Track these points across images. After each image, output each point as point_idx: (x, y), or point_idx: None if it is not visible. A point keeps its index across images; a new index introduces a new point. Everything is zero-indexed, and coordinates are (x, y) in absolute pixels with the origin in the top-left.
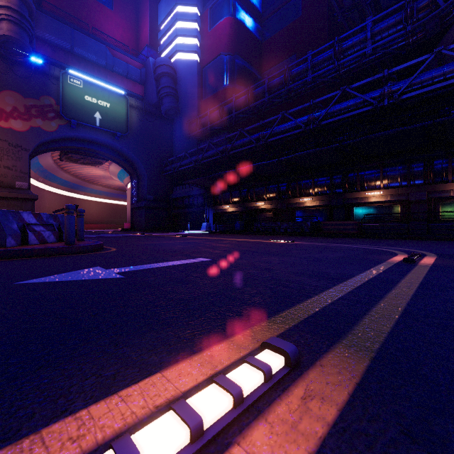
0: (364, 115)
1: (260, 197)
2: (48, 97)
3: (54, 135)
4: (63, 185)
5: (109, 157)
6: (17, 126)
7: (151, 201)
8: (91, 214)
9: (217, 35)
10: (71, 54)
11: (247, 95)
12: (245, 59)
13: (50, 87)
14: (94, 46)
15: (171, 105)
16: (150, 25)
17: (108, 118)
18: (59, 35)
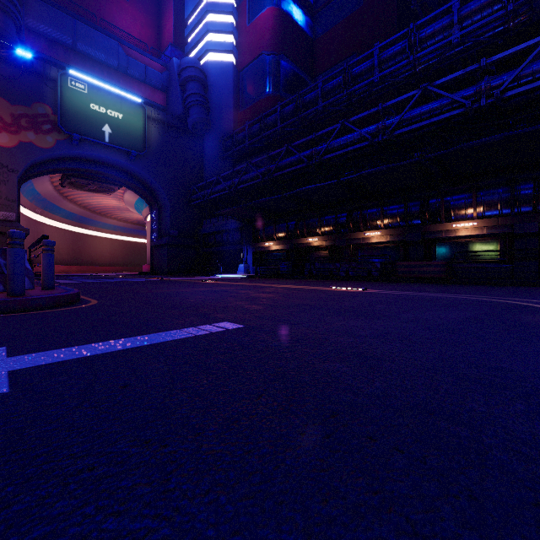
0: (451, 121)
1: (313, 231)
2: (43, 104)
3: (51, 153)
4: (68, 218)
5: (123, 183)
6: (2, 141)
7: (175, 237)
8: (104, 254)
9: (258, 29)
10: (73, 51)
11: (295, 103)
12: (292, 60)
13: (45, 92)
14: (103, 42)
15: (200, 116)
16: (175, 19)
17: (121, 133)
18: (58, 27)
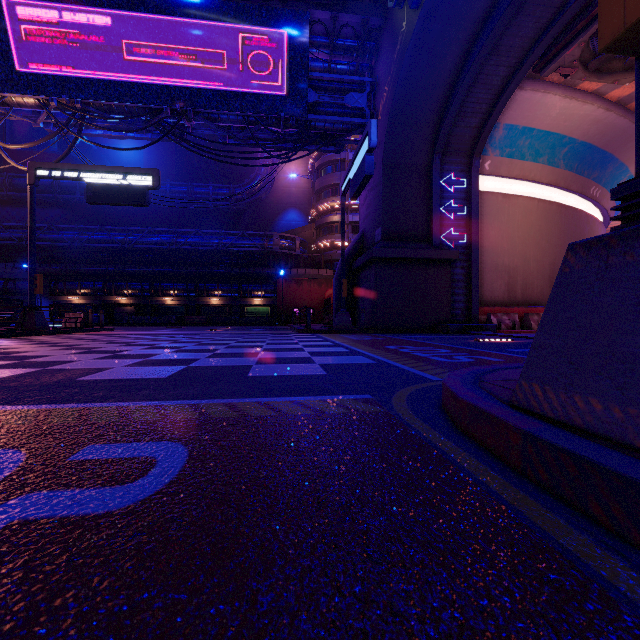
0: (209, 250)
1: (121, 292)
2: None
3: None
4: None
5: None
6: None
7: None
8: None
9: None
10: None
11: None
12: None
13: None
14: None
15: None
16: None
17: None
18: None
